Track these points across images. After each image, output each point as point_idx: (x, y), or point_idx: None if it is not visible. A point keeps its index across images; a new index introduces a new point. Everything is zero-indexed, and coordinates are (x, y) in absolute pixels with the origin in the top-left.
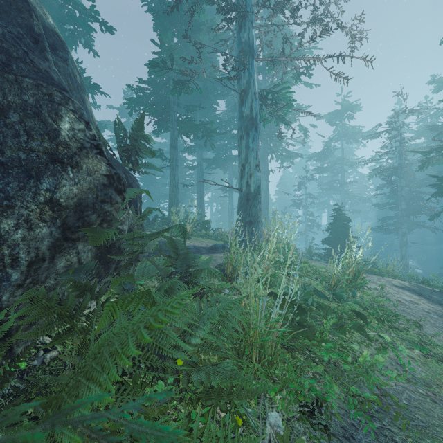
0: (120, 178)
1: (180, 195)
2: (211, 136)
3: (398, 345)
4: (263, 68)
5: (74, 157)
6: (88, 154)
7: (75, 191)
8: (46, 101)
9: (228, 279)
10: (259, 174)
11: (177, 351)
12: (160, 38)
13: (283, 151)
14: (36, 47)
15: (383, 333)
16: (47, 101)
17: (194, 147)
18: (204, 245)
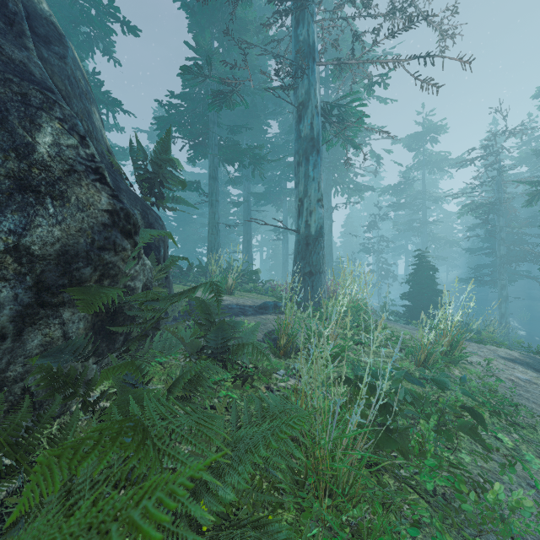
0: (128, 215)
1: (222, 238)
2: (260, 163)
3: (524, 451)
4: (325, 80)
5: (57, 184)
6: (81, 180)
7: (57, 233)
8: (17, 103)
9: (282, 353)
10: (322, 210)
11: (195, 503)
12: (196, 39)
13: (350, 183)
14: (9, 30)
15: (500, 434)
16: (19, 103)
17: (240, 178)
18: (251, 303)
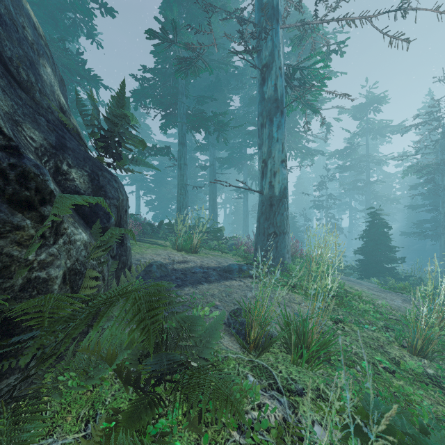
0: (26, 175)
1: (192, 197)
2: (224, 130)
3: None
4: None
5: None
6: None
7: None
8: None
9: (252, 347)
10: (286, 171)
11: None
12: (165, 15)
13: (302, 148)
14: None
15: None
16: None
17: (207, 145)
18: (215, 263)
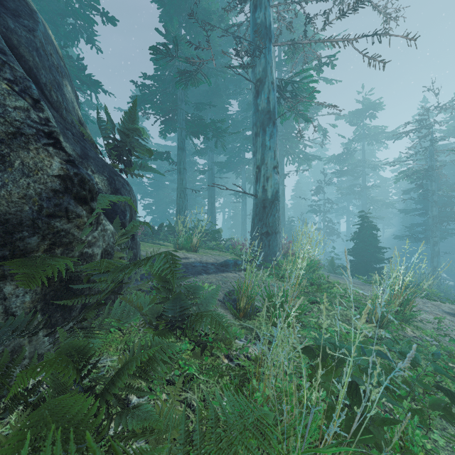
0: (83, 180)
1: (190, 201)
2: (222, 136)
3: None
4: (279, 64)
5: None
6: (30, 143)
7: None
8: None
9: (242, 315)
10: (278, 176)
11: None
12: (166, 26)
13: (300, 153)
14: None
15: None
16: None
17: (205, 149)
18: (213, 260)
